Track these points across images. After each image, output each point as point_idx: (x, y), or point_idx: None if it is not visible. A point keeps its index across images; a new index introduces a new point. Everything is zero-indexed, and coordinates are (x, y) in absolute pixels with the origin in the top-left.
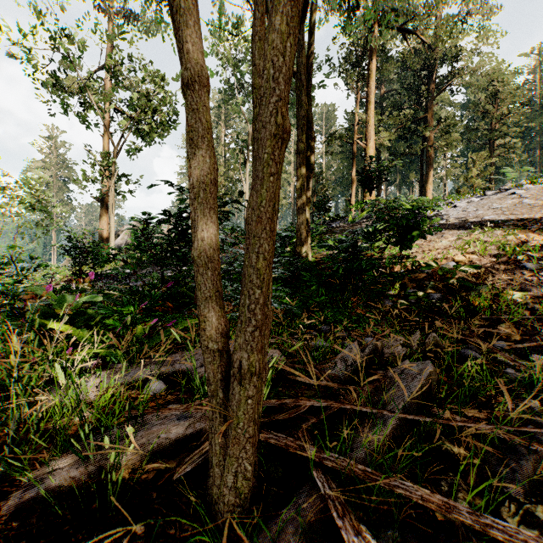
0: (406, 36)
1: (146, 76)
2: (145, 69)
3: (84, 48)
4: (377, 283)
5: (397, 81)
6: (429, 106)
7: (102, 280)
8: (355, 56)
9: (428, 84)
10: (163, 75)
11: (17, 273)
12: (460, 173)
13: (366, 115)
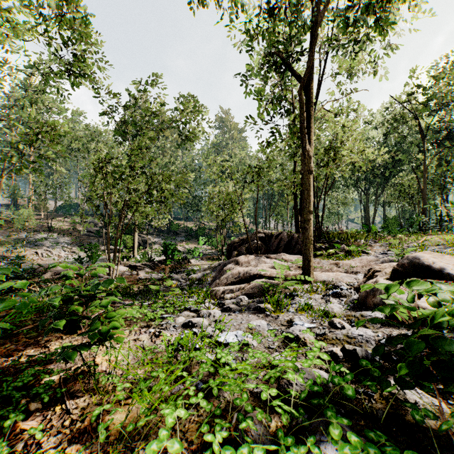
0: None
1: None
2: None
3: None
4: None
5: None
6: None
7: None
8: None
9: None
10: None
11: None
12: None
13: None
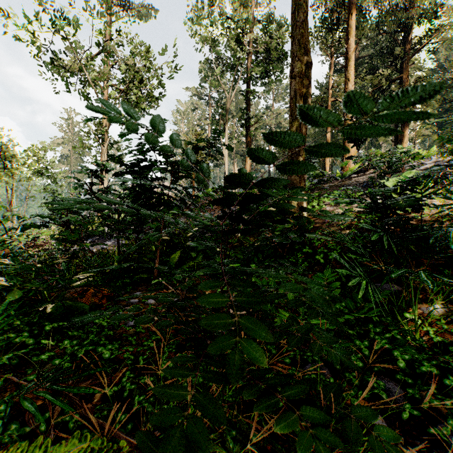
0: (380, 1)
1: (133, 49)
2: (132, 42)
3: (78, 26)
4: (439, 266)
5: (370, 45)
6: (405, 66)
7: (89, 238)
8: (331, 21)
9: (402, 45)
10: (148, 47)
11: (5, 233)
12: (430, 134)
13: (346, 72)
